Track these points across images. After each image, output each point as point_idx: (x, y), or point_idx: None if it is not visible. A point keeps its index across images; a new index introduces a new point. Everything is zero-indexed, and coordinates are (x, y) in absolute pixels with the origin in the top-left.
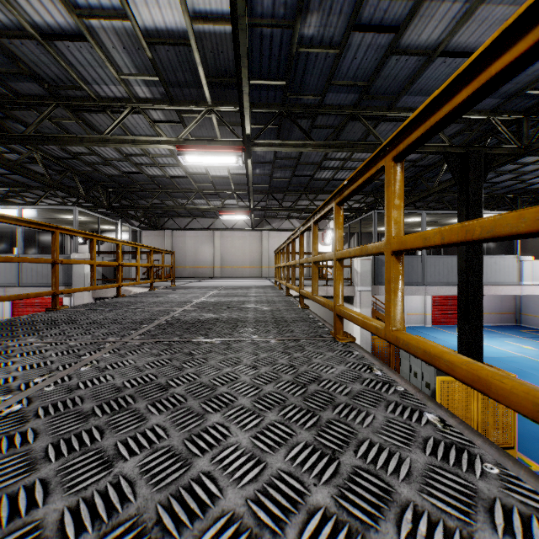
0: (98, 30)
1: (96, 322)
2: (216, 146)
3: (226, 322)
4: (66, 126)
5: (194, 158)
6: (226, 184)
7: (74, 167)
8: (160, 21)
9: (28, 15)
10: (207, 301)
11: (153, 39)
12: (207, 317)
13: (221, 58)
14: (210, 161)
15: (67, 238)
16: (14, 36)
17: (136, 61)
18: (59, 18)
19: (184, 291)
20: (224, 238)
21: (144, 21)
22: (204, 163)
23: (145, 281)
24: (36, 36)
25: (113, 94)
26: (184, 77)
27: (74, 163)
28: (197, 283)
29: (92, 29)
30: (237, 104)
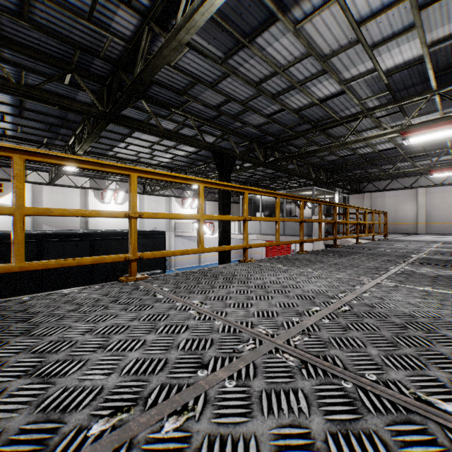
0: (353, 85)
1: (372, 254)
2: (441, 122)
3: None
4: (314, 140)
5: (417, 138)
6: (438, 143)
7: (309, 161)
8: (399, 60)
9: (317, 96)
10: (439, 250)
11: (391, 72)
12: None
13: None
14: (434, 136)
15: (293, 206)
16: (307, 108)
17: (374, 89)
18: (332, 90)
19: (404, 243)
20: (429, 195)
21: (387, 66)
22: (426, 139)
23: (369, 234)
24: (318, 103)
25: (350, 113)
26: (412, 81)
27: (310, 159)
28: (406, 238)
29: (349, 86)
30: None
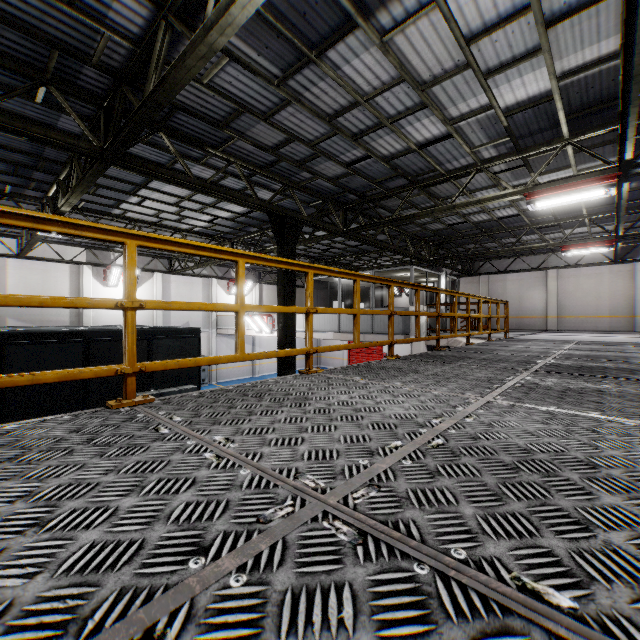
0: (463, 126)
1: (487, 359)
2: (576, 182)
3: (617, 370)
4: (412, 201)
5: (546, 202)
6: (573, 211)
7: (406, 230)
8: (522, 95)
9: (414, 139)
10: (572, 354)
11: (512, 111)
12: (589, 364)
13: (590, 92)
14: (566, 200)
15: (386, 292)
16: (402, 155)
17: (490, 133)
18: (435, 132)
19: (530, 344)
20: (563, 279)
21: (506, 102)
22: (557, 204)
23: (485, 332)
24: (416, 149)
25: (460, 165)
26: (538, 125)
27: (408, 227)
28: (532, 336)
29: (458, 127)
30: (605, 124)
